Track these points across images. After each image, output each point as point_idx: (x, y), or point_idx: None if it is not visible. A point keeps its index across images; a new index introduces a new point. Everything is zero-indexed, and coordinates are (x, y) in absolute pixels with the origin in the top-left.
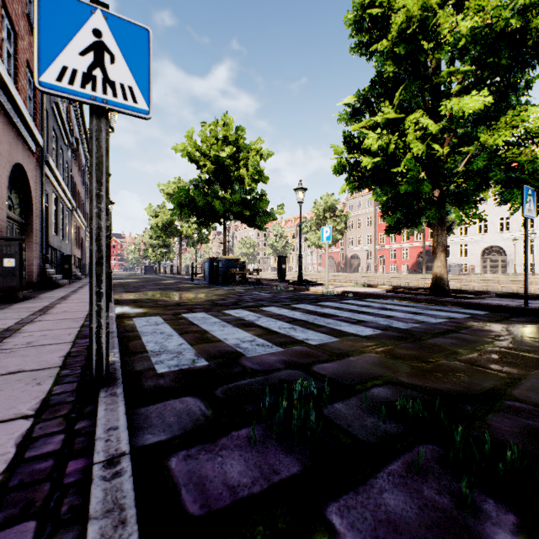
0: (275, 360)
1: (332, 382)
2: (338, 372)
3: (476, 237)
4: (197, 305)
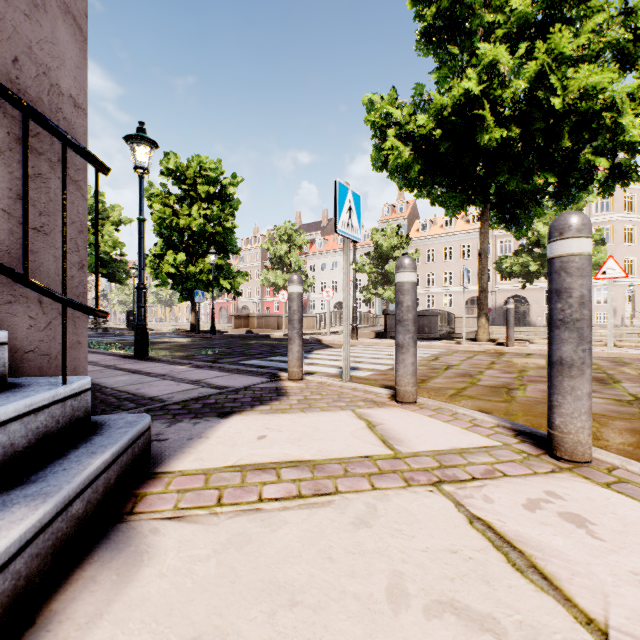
0: None
1: None
2: None
3: None
4: None
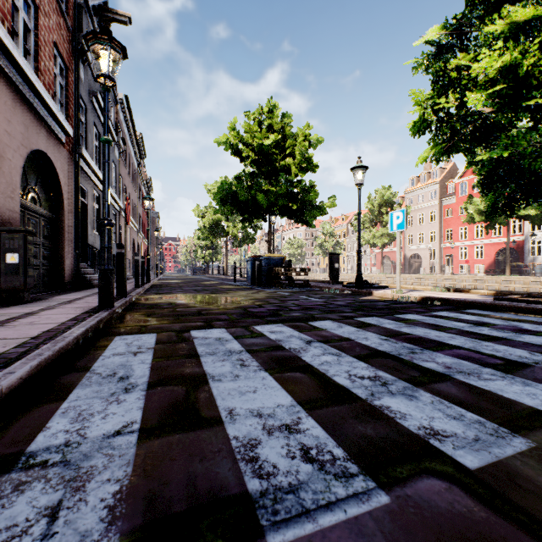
0: None
1: None
2: None
3: None
4: (222, 314)
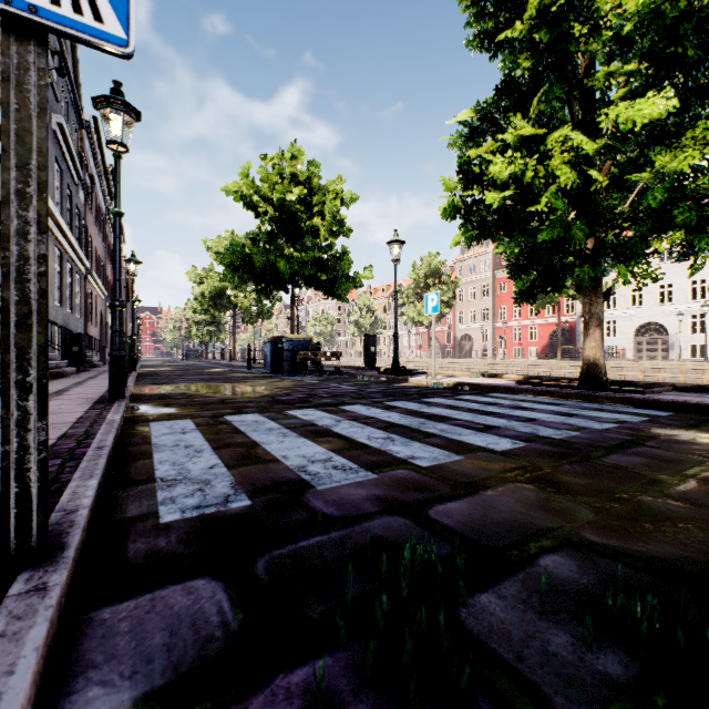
0: (364, 495)
1: (465, 543)
2: (473, 521)
3: (628, 311)
4: (249, 402)
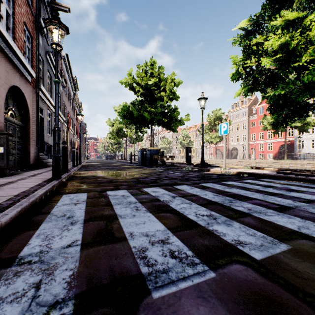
0: None
1: None
2: None
3: None
4: (124, 182)
